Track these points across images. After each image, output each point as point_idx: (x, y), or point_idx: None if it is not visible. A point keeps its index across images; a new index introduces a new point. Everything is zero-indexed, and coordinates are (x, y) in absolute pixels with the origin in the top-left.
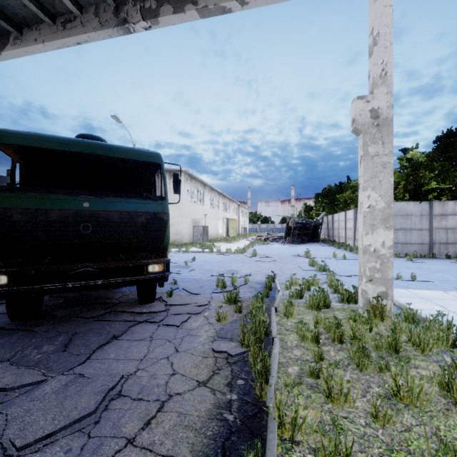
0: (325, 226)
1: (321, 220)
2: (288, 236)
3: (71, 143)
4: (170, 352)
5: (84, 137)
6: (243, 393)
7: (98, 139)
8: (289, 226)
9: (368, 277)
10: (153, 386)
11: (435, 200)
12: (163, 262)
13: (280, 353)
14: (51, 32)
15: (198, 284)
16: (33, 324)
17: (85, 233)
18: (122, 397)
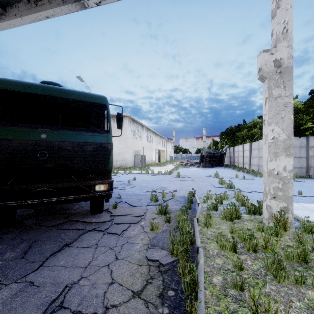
0: (228, 155)
1: (225, 151)
2: (201, 162)
3: (32, 87)
4: (110, 259)
5: (45, 83)
6: (174, 307)
7: (56, 85)
8: (202, 155)
9: (272, 195)
10: (93, 297)
11: (311, 136)
12: (107, 182)
13: (204, 261)
14: (26, 9)
15: (137, 198)
16: (4, 232)
17: (42, 159)
18: (62, 309)
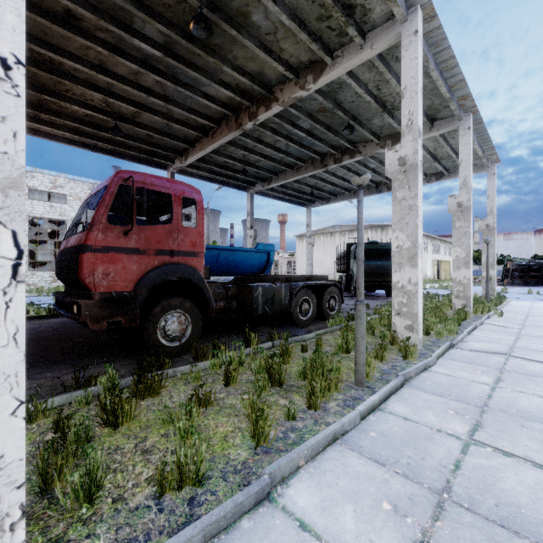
0: None
1: None
2: (505, 278)
3: (373, 246)
4: None
5: (374, 242)
6: None
7: (377, 242)
8: (507, 268)
9: (484, 288)
10: None
11: None
12: None
13: None
14: (348, 196)
15: None
16: None
17: (379, 271)
18: None
